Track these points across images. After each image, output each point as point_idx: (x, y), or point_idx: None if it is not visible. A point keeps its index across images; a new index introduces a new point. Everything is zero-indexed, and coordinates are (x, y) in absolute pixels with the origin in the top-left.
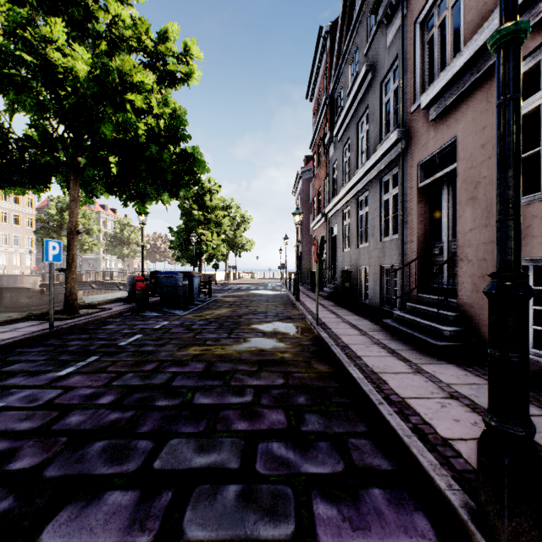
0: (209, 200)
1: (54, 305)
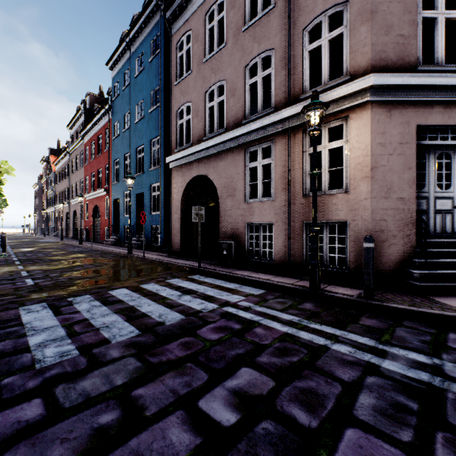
0: None
1: None
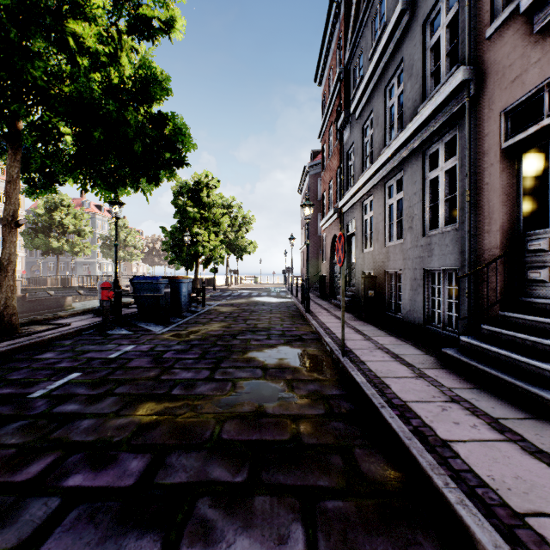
0: (206, 196)
1: (38, 312)
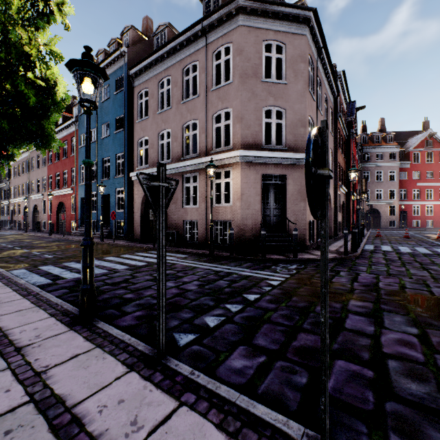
0: None
1: None
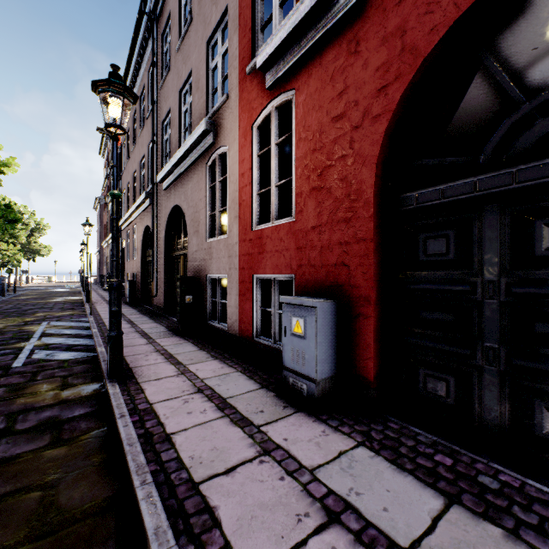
0: None
1: None
